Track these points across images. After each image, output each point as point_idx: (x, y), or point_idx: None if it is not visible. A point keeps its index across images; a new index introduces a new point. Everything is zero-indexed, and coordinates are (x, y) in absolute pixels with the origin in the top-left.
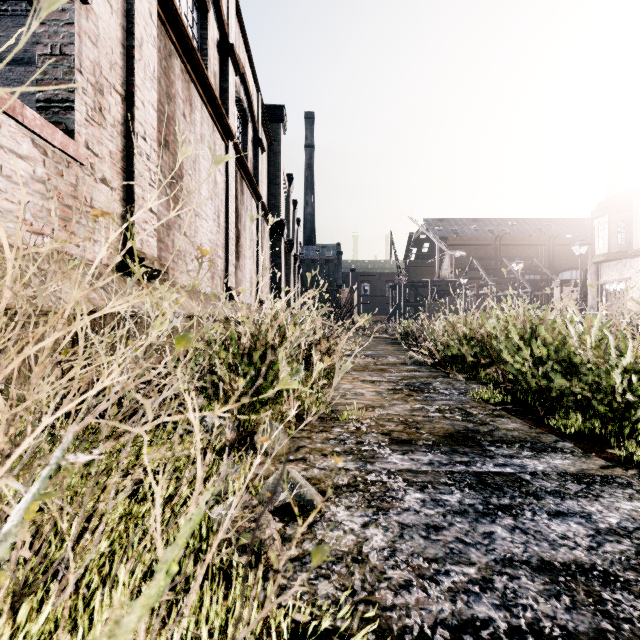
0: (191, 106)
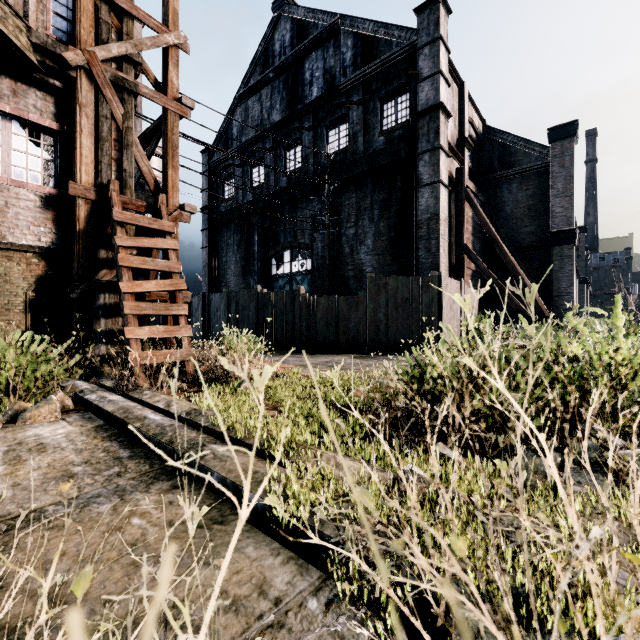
0: None
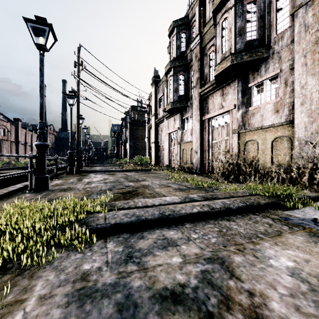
0: None
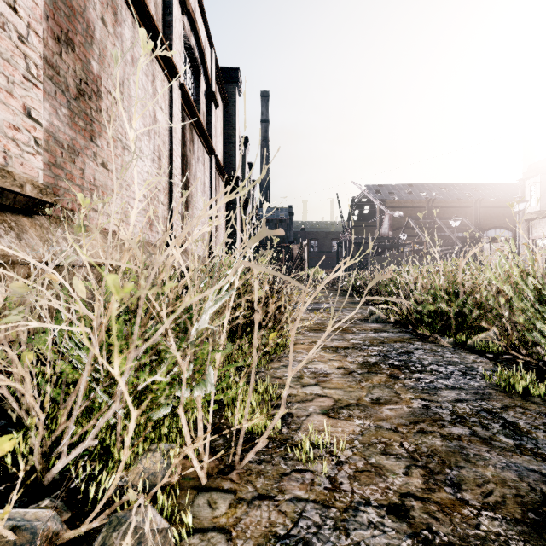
0: (116, 16)
